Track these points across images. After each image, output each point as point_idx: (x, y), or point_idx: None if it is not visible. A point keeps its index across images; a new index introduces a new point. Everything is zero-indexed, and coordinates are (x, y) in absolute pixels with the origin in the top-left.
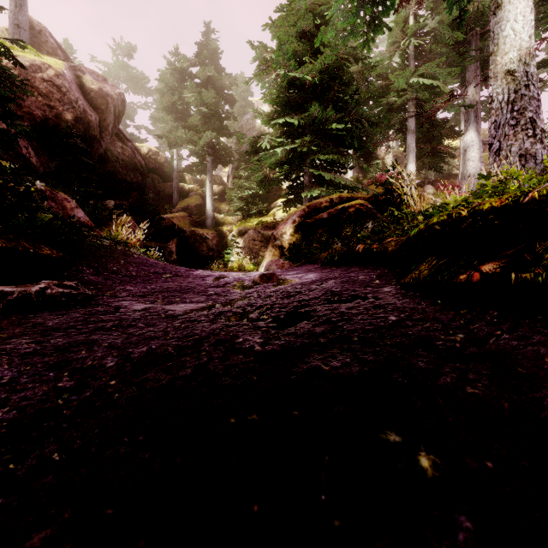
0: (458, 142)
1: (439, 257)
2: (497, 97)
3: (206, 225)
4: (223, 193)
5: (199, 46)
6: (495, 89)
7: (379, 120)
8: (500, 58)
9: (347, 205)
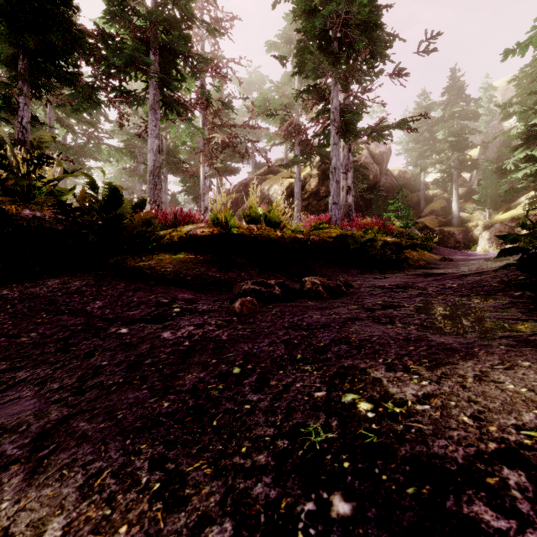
0: None
1: None
2: None
3: (452, 223)
4: (466, 194)
5: (446, 89)
6: None
7: None
8: None
9: None
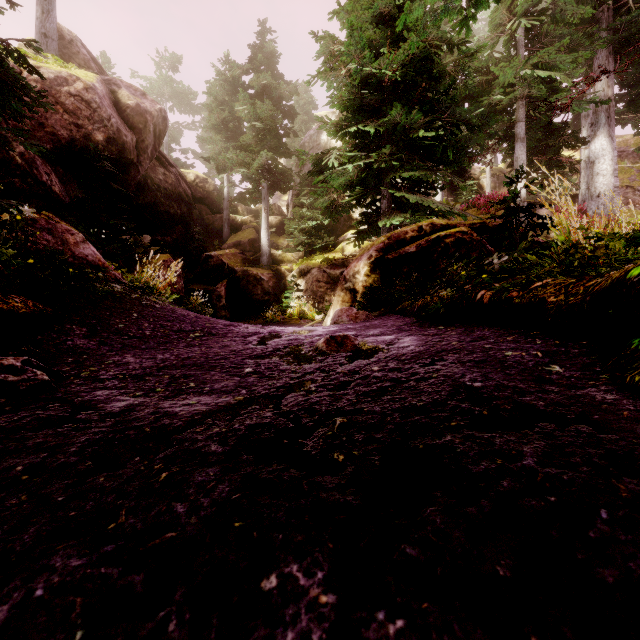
0: (576, 155)
1: None
2: None
3: (261, 264)
4: (281, 225)
5: (253, 50)
6: None
7: (483, 121)
8: None
9: (443, 235)
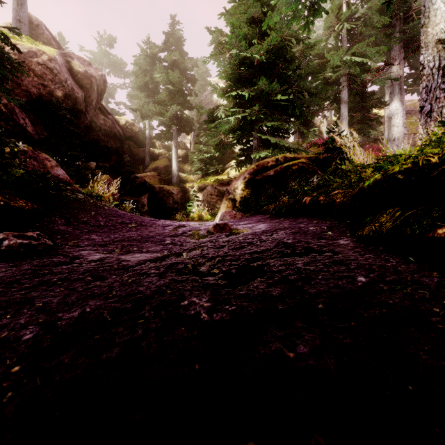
0: (382, 112)
1: (403, 208)
2: (428, 64)
3: (172, 182)
4: (186, 156)
5: (167, 35)
6: (426, 57)
7: (318, 91)
8: (431, 29)
9: (291, 164)
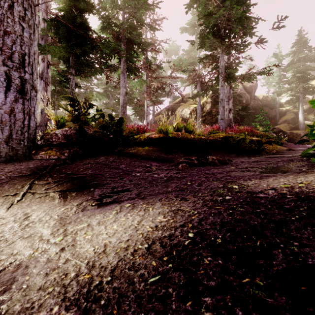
0: None
1: None
2: None
3: (299, 128)
4: (309, 109)
5: (295, 43)
6: None
7: None
8: None
9: None
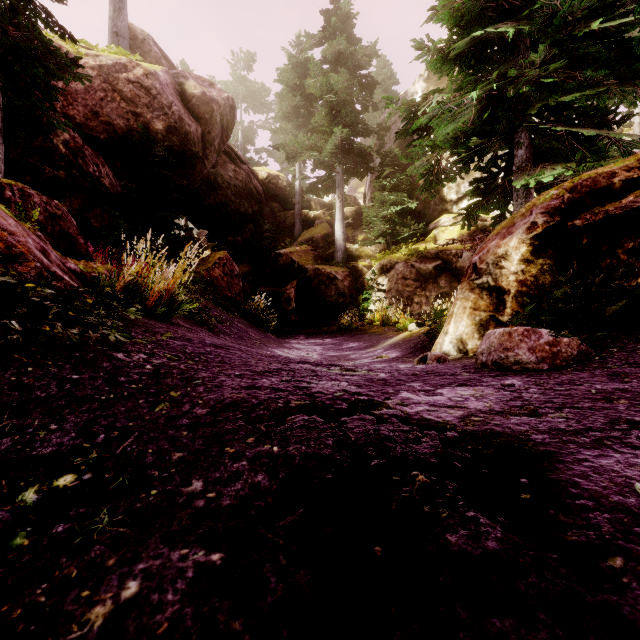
0: None
1: None
2: None
3: (335, 261)
4: (357, 216)
5: (326, 16)
6: None
7: None
8: None
9: None
